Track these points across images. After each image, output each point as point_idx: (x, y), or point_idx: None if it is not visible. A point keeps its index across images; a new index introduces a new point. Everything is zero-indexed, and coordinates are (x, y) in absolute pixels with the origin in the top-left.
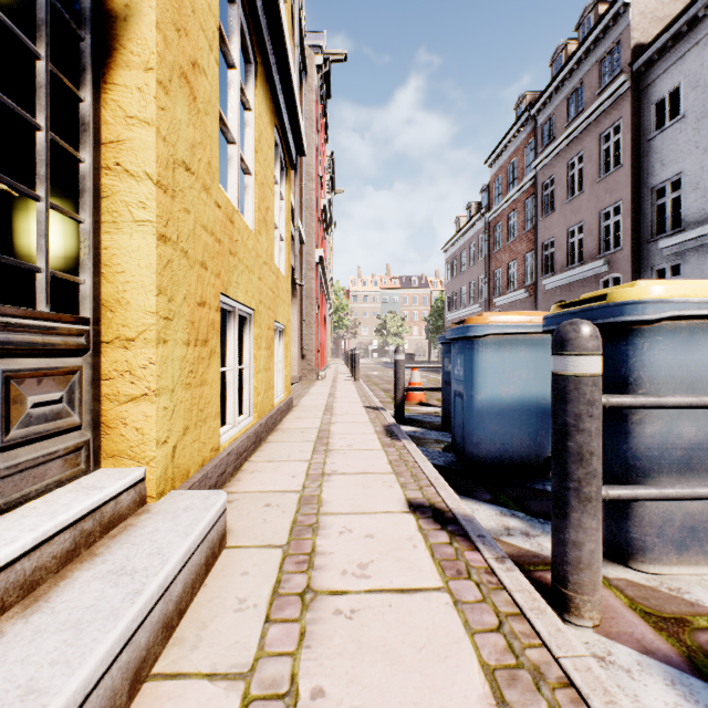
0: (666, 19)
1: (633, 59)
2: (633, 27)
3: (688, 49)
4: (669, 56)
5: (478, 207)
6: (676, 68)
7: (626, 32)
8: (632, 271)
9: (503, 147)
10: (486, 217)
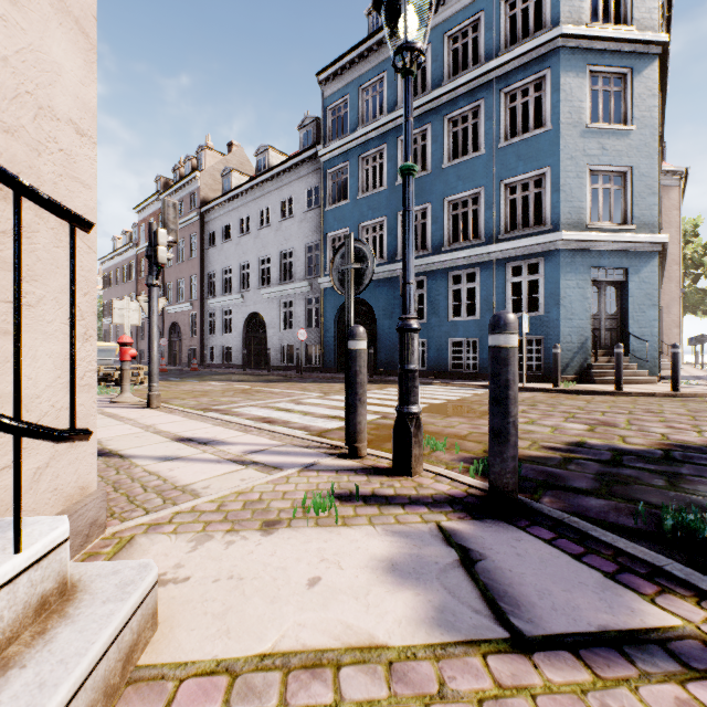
0: (217, 191)
1: (200, 207)
2: (201, 189)
3: (217, 217)
4: (212, 215)
5: (132, 236)
6: (214, 222)
7: (199, 190)
8: (201, 312)
9: (146, 206)
10: (135, 250)
